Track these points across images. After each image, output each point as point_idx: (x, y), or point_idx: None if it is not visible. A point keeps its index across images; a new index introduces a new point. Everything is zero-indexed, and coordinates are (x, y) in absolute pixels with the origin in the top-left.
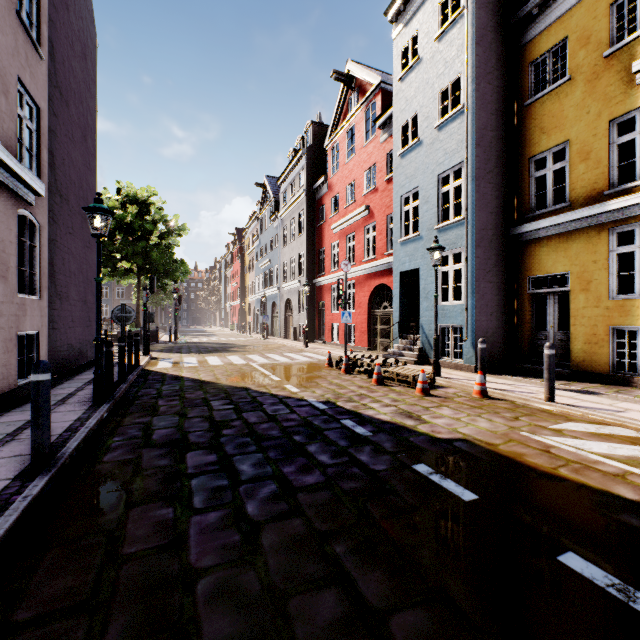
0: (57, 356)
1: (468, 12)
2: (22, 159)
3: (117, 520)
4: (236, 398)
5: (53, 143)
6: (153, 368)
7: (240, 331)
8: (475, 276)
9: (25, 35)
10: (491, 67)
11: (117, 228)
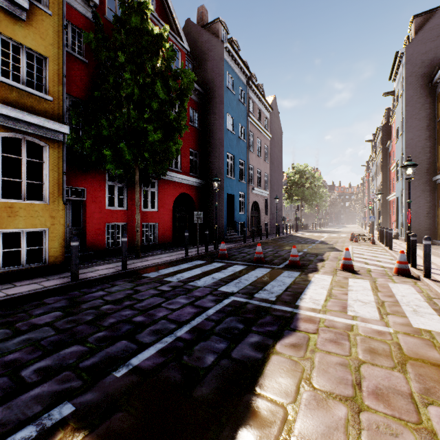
0: (271, 229)
1: (403, 92)
2: (265, 187)
3: (273, 241)
4: (303, 239)
5: (270, 177)
6: (294, 234)
7: (361, 226)
8: (404, 202)
9: (265, 162)
10: (416, 111)
11: (292, 184)
